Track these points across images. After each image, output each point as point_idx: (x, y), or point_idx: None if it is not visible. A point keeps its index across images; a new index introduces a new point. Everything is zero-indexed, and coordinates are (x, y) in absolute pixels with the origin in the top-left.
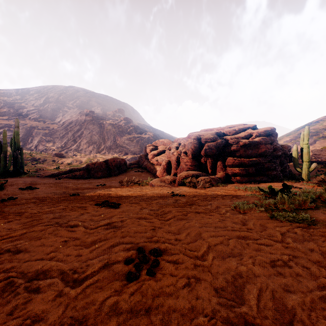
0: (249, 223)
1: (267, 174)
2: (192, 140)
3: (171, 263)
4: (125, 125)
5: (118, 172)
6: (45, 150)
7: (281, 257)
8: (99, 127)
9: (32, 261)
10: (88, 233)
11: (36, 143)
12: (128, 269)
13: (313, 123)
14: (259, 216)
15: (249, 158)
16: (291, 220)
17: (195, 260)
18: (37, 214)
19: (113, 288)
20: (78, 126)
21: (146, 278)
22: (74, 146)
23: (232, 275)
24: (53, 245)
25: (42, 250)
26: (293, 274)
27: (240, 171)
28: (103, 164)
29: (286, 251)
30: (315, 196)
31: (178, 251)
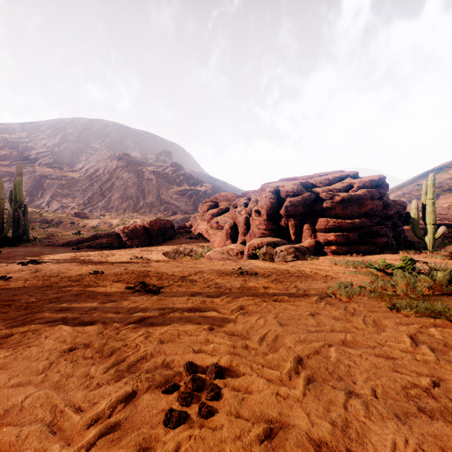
0: (358, 319)
1: (375, 242)
2: (268, 193)
3: (240, 392)
4: (172, 173)
5: (162, 239)
6: (60, 207)
7: (420, 381)
8: (137, 175)
9: (12, 387)
10: (109, 335)
11: (48, 199)
12: (167, 403)
13: (434, 171)
14: (372, 306)
15: (349, 219)
16: (422, 314)
17: (280, 385)
18: (35, 303)
19: (140, 444)
20: (108, 174)
21: (198, 422)
22: (101, 202)
23: (343, 416)
24: (50, 357)
25: (31, 367)
26: (446, 414)
27: (337, 238)
28: (140, 227)
29: (426, 369)
30: (450, 275)
31: (250, 370)
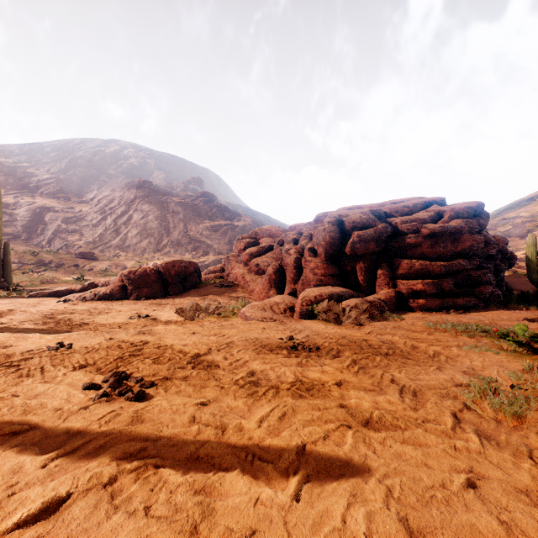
0: None
1: (477, 292)
2: (327, 225)
3: None
4: (203, 205)
5: (182, 287)
6: (64, 246)
7: None
8: (160, 207)
9: None
10: None
11: (50, 236)
12: None
13: (523, 202)
14: None
15: (441, 260)
16: None
17: None
18: None
19: None
20: (124, 206)
21: None
22: (115, 240)
23: None
24: None
25: None
26: None
27: (426, 287)
28: (151, 272)
29: None
30: None
31: None
